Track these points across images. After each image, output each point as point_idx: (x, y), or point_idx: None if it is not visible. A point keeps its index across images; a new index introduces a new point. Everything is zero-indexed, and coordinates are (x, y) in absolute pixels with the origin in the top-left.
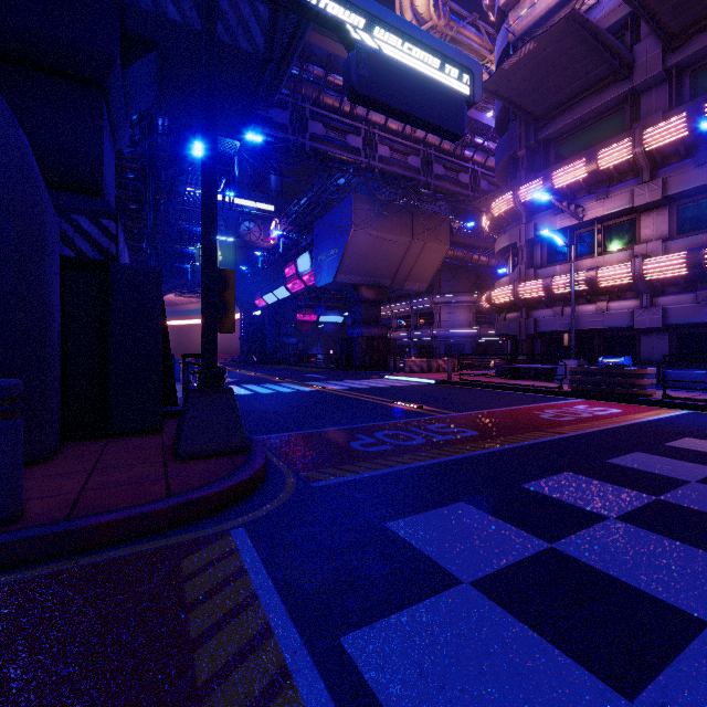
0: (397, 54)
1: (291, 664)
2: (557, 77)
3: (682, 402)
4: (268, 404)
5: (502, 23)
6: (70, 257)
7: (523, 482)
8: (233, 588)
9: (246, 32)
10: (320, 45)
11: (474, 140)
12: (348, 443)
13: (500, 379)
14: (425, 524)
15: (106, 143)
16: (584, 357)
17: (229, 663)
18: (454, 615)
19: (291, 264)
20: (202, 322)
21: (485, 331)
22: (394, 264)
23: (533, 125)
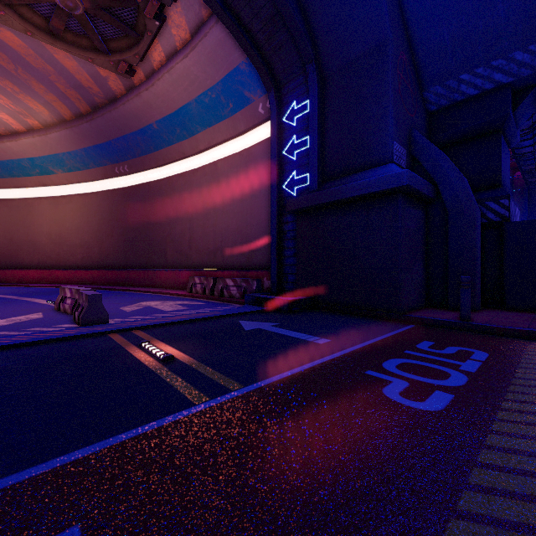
0: None
1: None
2: None
3: None
4: None
5: None
6: (484, 223)
7: None
8: None
9: None
10: None
11: None
12: None
13: None
14: None
15: (503, 156)
16: None
17: (534, 359)
18: None
19: None
20: None
21: None
22: None
23: None
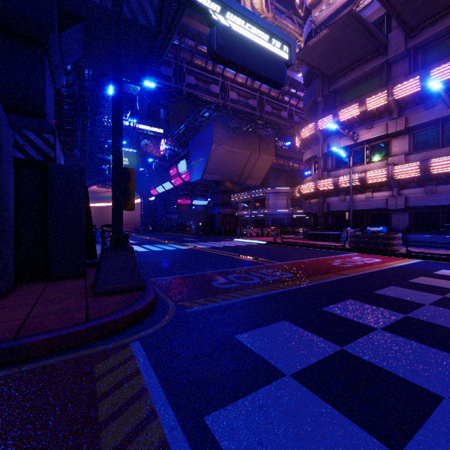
0: (242, 31)
1: (169, 438)
2: (341, 52)
3: (417, 254)
4: (158, 258)
5: (307, 17)
6: (21, 159)
7: (322, 306)
8: (130, 384)
9: (143, 12)
10: (193, 26)
11: (290, 90)
12: (210, 282)
13: (307, 241)
14: (261, 335)
15: (47, 82)
16: (358, 227)
17: (125, 439)
18: (280, 398)
19: (174, 167)
20: (112, 203)
21: (297, 211)
22: (240, 168)
23: (326, 81)
